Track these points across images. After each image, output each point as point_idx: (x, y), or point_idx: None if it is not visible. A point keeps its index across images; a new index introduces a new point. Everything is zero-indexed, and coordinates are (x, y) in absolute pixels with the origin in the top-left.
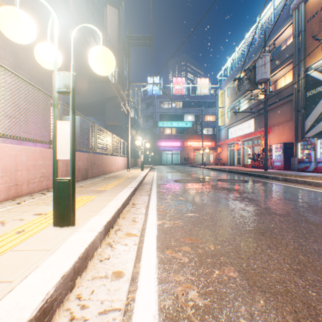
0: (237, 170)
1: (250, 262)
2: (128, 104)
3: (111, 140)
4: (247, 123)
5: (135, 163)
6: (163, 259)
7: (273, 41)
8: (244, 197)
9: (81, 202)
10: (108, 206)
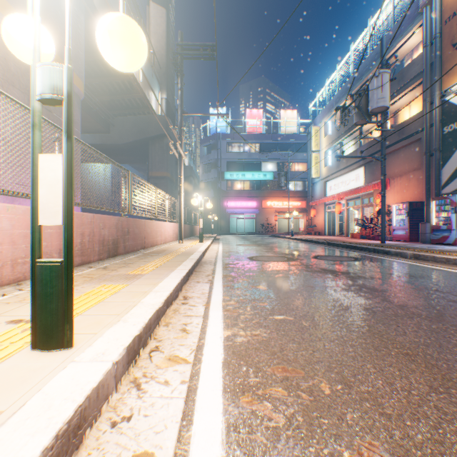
0: (341, 242)
1: (408, 427)
2: (180, 145)
3: (155, 197)
4: (354, 174)
5: (191, 231)
6: (235, 420)
7: (393, 53)
8: (360, 286)
9: (96, 296)
10: (140, 305)
